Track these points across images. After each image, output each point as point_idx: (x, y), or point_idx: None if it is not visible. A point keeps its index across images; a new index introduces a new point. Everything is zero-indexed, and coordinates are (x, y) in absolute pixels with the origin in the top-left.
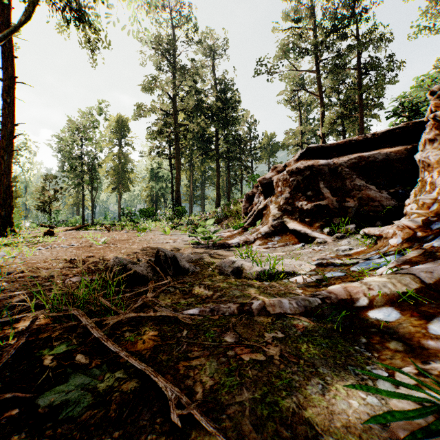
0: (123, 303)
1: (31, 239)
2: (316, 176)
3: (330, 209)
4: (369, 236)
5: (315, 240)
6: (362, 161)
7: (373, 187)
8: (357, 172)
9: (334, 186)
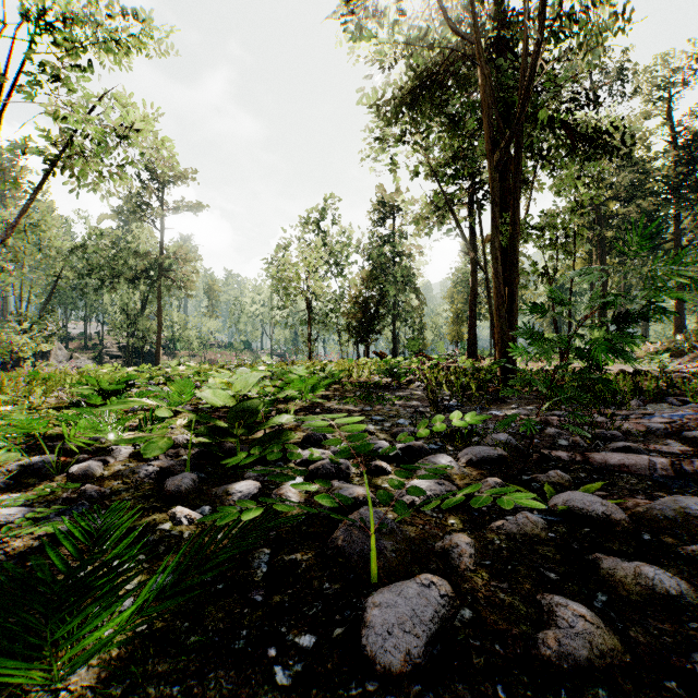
0: None
1: None
2: None
3: None
4: None
5: None
6: None
7: None
8: None
9: None
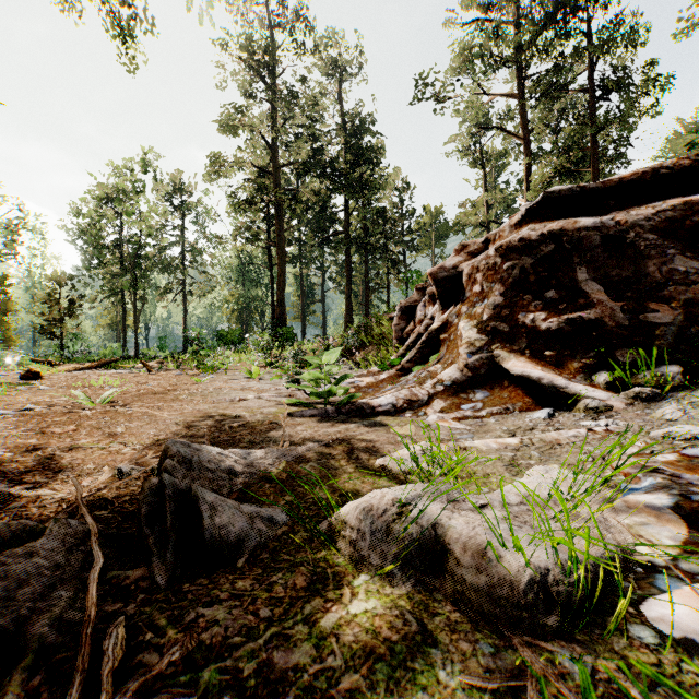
0: None
1: None
2: (569, 255)
3: (606, 329)
4: None
5: (578, 402)
6: (692, 215)
7: None
8: (676, 241)
9: (614, 277)
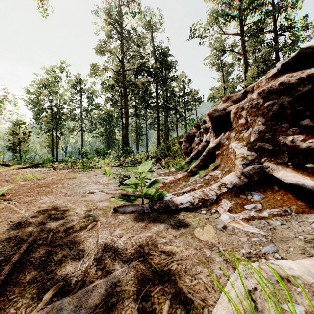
0: None
1: None
2: None
3: None
4: None
5: None
6: None
7: None
8: None
9: None
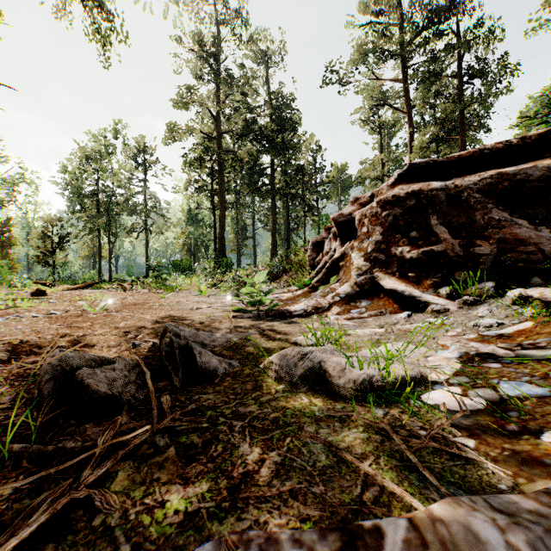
0: (2, 509)
1: (0, 303)
2: (425, 207)
3: (449, 258)
4: (526, 302)
5: (428, 306)
6: (504, 182)
7: (523, 222)
8: (494, 198)
9: (455, 222)
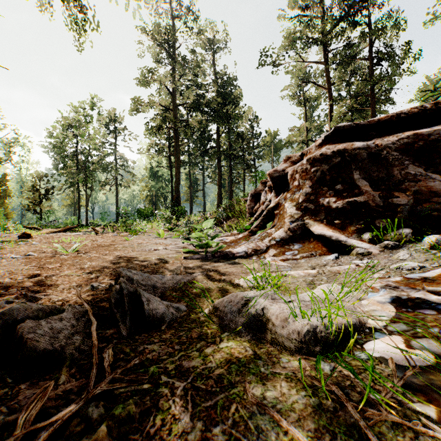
0: None
1: None
2: (349, 164)
3: (370, 207)
4: None
5: (353, 250)
6: (419, 141)
7: (436, 176)
8: (409, 156)
9: (375, 177)
